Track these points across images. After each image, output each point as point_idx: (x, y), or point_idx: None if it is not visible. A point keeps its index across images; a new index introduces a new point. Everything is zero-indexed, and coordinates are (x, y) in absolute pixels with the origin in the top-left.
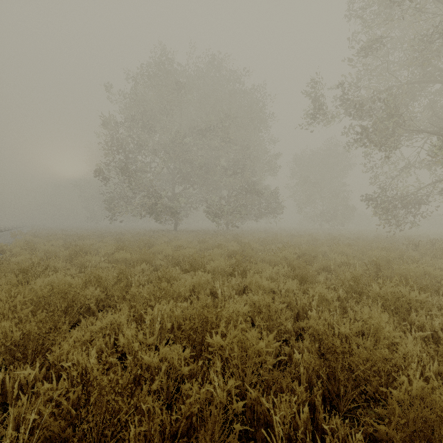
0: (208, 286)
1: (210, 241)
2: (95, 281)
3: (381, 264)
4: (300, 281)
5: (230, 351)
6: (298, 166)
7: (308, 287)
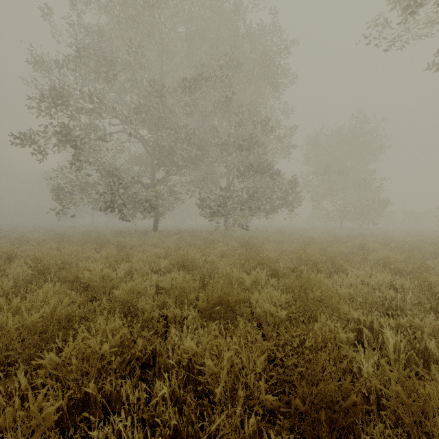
0: None
1: (198, 257)
2: None
3: None
4: None
5: None
6: (314, 149)
7: None
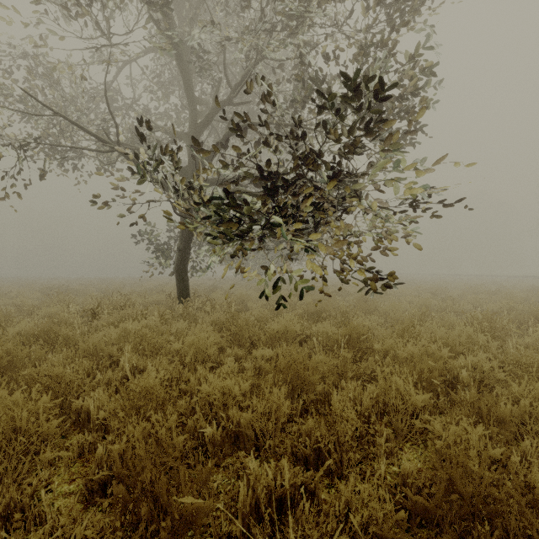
0: None
1: None
2: None
3: None
4: None
5: None
6: None
7: None
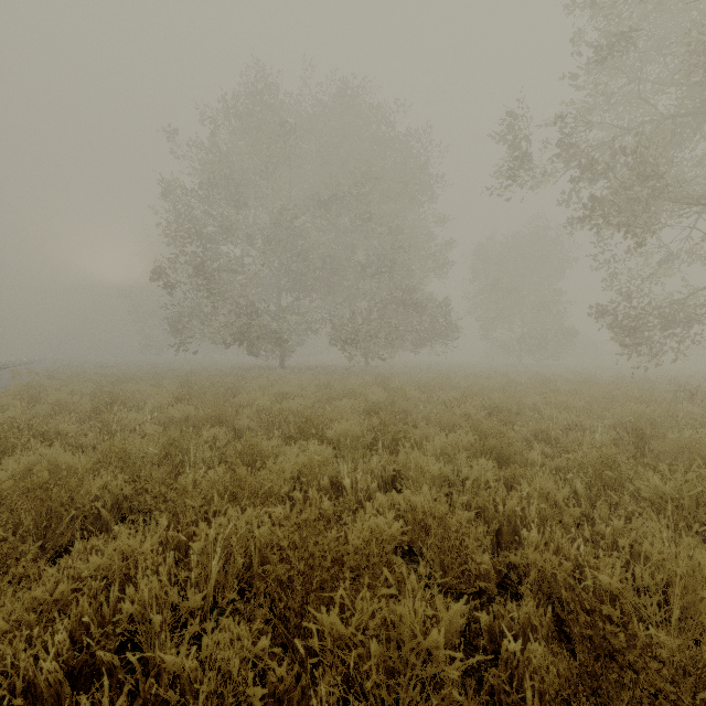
0: (328, 470)
1: (336, 385)
2: (116, 461)
3: (646, 428)
4: (498, 460)
5: (362, 648)
6: (483, 262)
7: (514, 474)
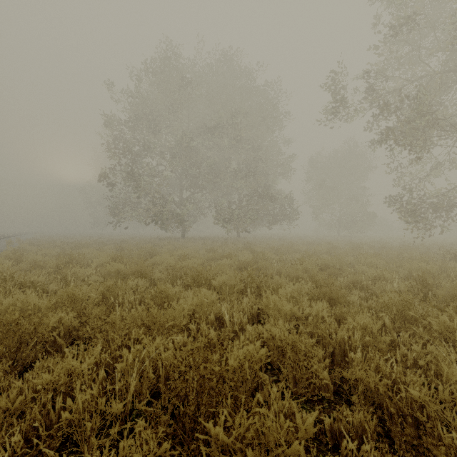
0: (213, 308)
1: (219, 249)
2: (68, 303)
3: (429, 280)
4: (329, 302)
5: (240, 453)
6: (314, 169)
7: (341, 312)
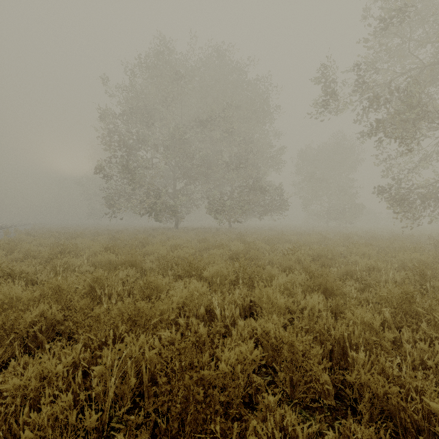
0: (204, 300)
1: (211, 239)
2: (52, 295)
3: (426, 271)
4: (323, 293)
5: None
6: (304, 162)
7: (337, 305)
